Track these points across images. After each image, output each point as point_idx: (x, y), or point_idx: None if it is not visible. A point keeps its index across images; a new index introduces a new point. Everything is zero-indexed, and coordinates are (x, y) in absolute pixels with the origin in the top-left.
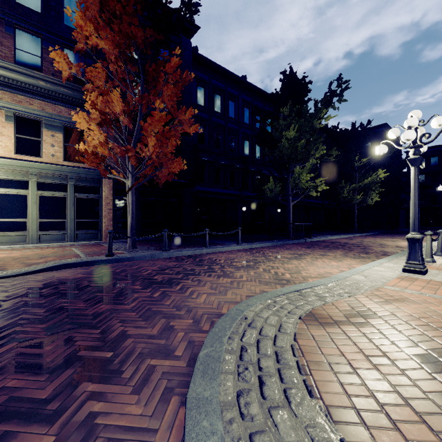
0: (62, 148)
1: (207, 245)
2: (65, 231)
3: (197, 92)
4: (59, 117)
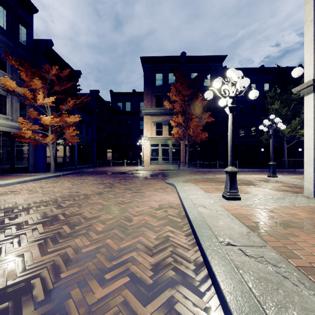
0: (168, 131)
1: (217, 168)
2: (169, 161)
3: None
4: (167, 120)
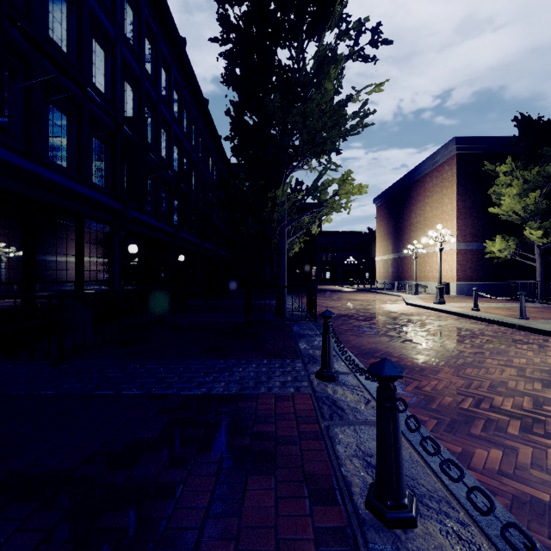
0: None
1: (409, 496)
2: None
3: None
4: None
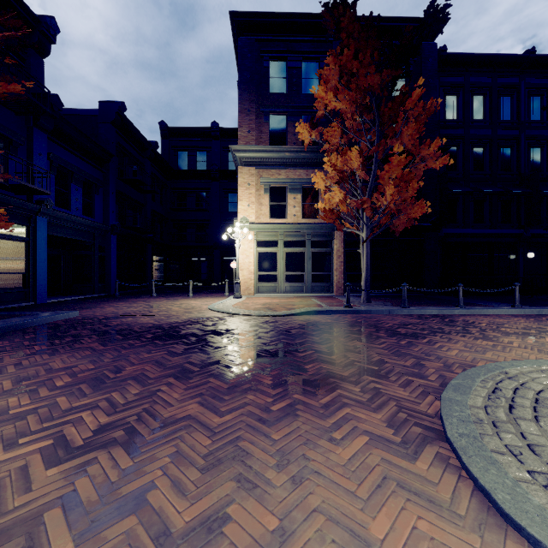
0: (301, 207)
1: (460, 305)
2: (304, 283)
3: (444, 105)
4: (299, 180)
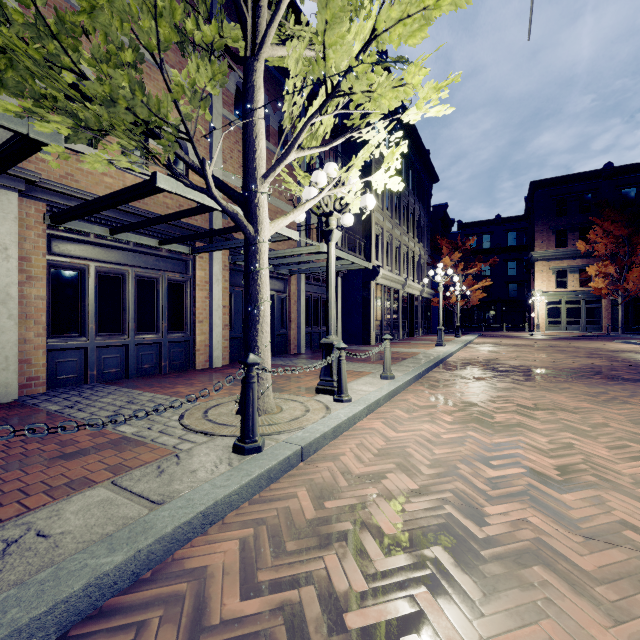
0: (578, 281)
1: None
2: (580, 325)
3: None
4: (576, 266)
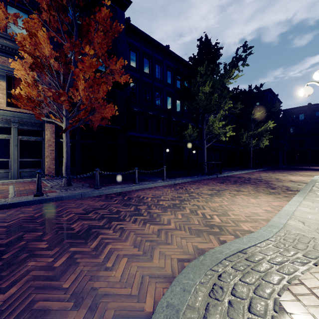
0: (5, 94)
1: (136, 182)
2: (9, 170)
3: (129, 56)
4: (1, 67)
